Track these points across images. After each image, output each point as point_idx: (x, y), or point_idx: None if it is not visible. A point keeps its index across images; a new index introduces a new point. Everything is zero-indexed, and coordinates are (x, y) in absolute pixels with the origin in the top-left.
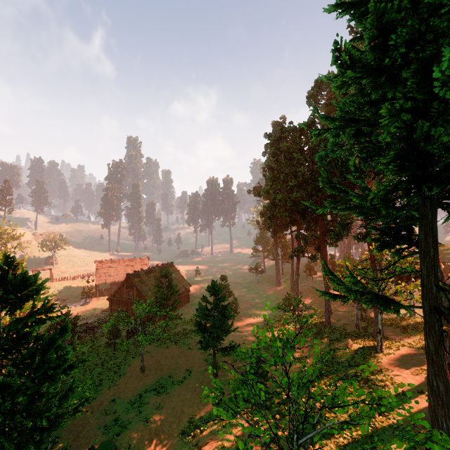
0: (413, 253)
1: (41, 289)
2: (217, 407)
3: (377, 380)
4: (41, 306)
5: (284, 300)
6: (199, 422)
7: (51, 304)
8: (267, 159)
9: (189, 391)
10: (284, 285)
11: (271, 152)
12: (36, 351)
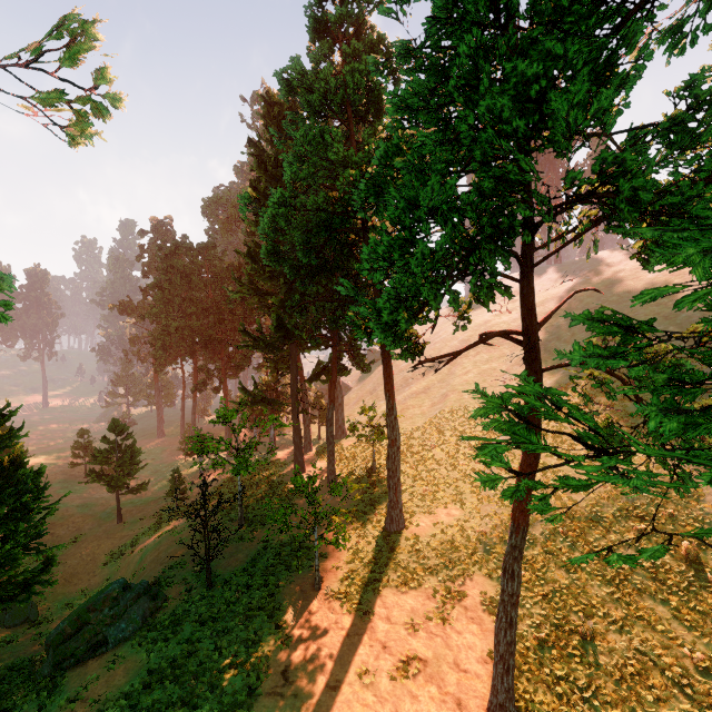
0: (288, 373)
1: (13, 415)
2: (199, 450)
3: (271, 465)
4: (4, 433)
5: (180, 444)
6: (124, 548)
7: (1, 434)
8: (143, 265)
9: (94, 541)
10: (170, 435)
11: (161, 267)
12: (2, 474)
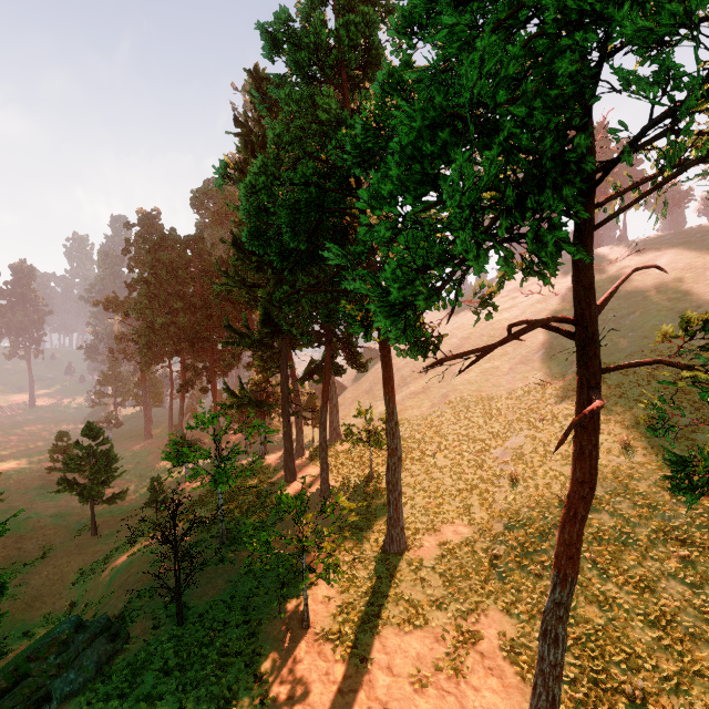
0: (277, 372)
1: None
2: (174, 460)
3: (260, 471)
4: None
5: (166, 447)
6: (95, 566)
7: None
8: (130, 259)
9: (63, 557)
10: (157, 437)
11: (146, 260)
12: None
